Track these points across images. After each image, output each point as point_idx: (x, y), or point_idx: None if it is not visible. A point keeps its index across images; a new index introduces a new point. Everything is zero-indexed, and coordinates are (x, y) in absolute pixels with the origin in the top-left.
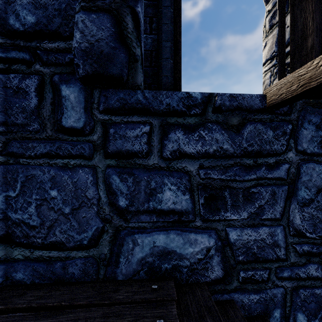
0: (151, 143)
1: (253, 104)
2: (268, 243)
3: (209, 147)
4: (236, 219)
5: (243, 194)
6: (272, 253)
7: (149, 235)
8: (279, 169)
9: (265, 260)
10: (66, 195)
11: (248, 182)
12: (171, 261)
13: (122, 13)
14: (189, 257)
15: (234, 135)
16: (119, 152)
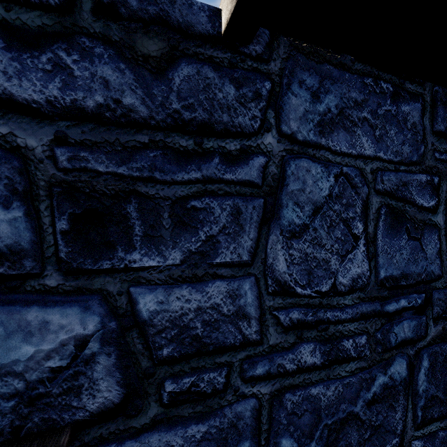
0: None
1: (195, 21)
2: (227, 313)
3: (84, 94)
4: (155, 266)
5: (172, 211)
6: (235, 332)
7: None
8: (249, 164)
9: (220, 349)
10: None
11: (183, 187)
12: None
13: None
14: (23, 370)
15: (150, 79)
16: None
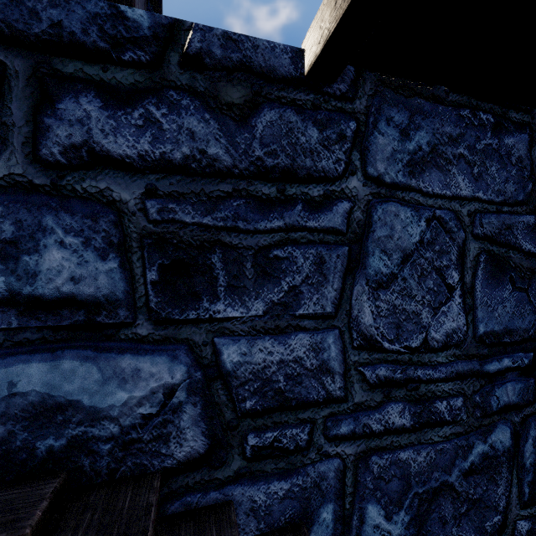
0: (1, 117)
1: (278, 65)
2: (310, 368)
3: (172, 147)
4: (238, 317)
5: (255, 261)
6: (318, 387)
7: None
8: (332, 210)
9: (303, 405)
10: None
11: (265, 236)
12: (65, 430)
13: None
14: (118, 415)
15: (233, 127)
16: None
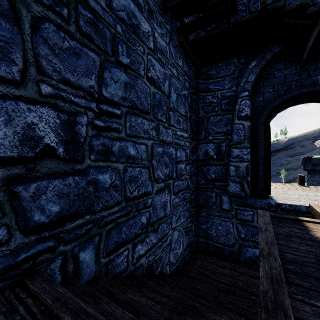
0: (253, 218)
1: (301, 209)
2: None
3: None
4: None
5: None
6: None
7: (252, 249)
8: None
9: None
10: (223, 229)
11: None
12: None
13: (243, 183)
14: None
15: None
16: (241, 219)
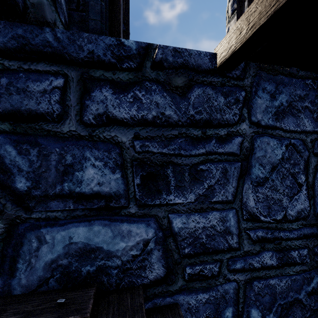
0: (65, 102)
1: (202, 63)
2: (219, 231)
3: (147, 112)
4: (181, 202)
5: (190, 172)
6: (224, 242)
7: (63, 229)
8: (232, 142)
9: (215, 251)
10: None
11: (195, 158)
12: (95, 262)
13: None
14: (120, 255)
15: (178, 99)
16: (17, 112)
